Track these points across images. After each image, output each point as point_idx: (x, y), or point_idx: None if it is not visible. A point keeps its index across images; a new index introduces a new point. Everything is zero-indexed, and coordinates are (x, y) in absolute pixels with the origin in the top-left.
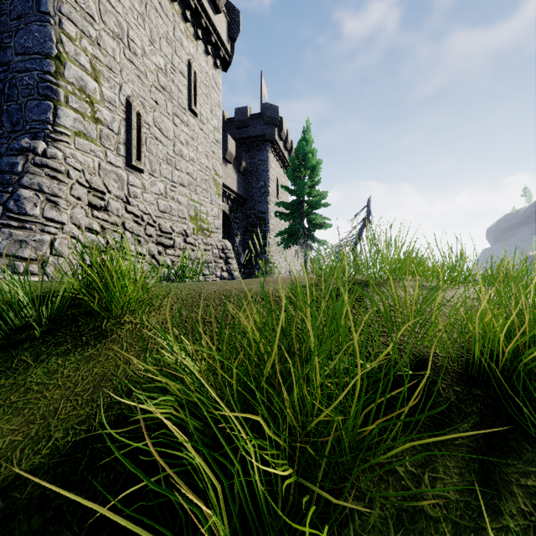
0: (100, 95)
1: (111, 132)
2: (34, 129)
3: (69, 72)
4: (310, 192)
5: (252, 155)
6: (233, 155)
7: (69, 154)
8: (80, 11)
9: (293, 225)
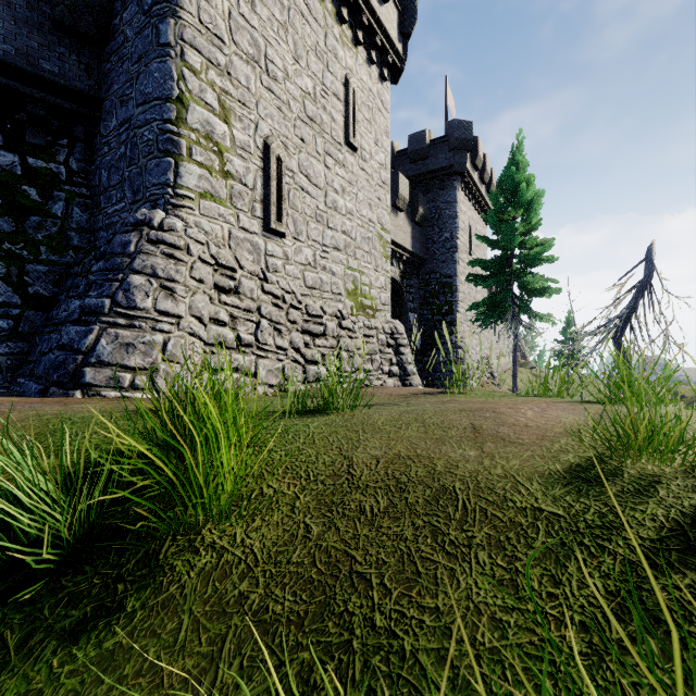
0: (231, 140)
1: (245, 188)
2: (154, 196)
3: (193, 116)
4: (523, 241)
5: (432, 197)
6: (405, 200)
7: (193, 223)
8: (206, 34)
9: (496, 293)
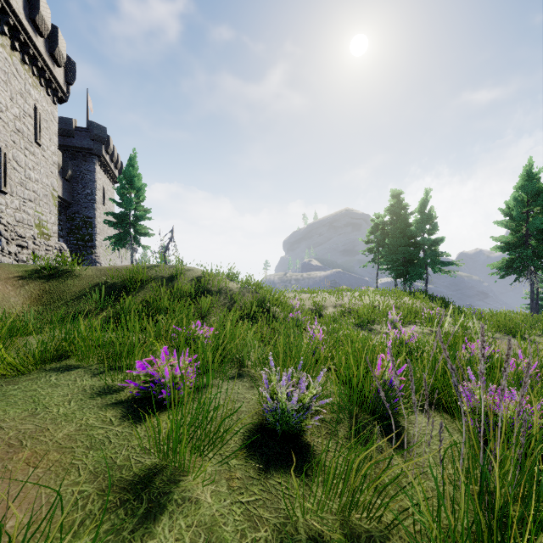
0: None
1: None
2: None
3: None
4: (136, 207)
5: (78, 163)
6: (60, 165)
7: None
8: None
9: (121, 232)
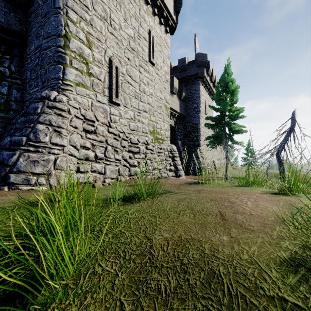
0: (92, 57)
1: (99, 81)
2: (52, 84)
3: (72, 44)
4: (230, 108)
5: (189, 88)
6: (177, 89)
7: (72, 98)
8: (79, 4)
9: (218, 132)
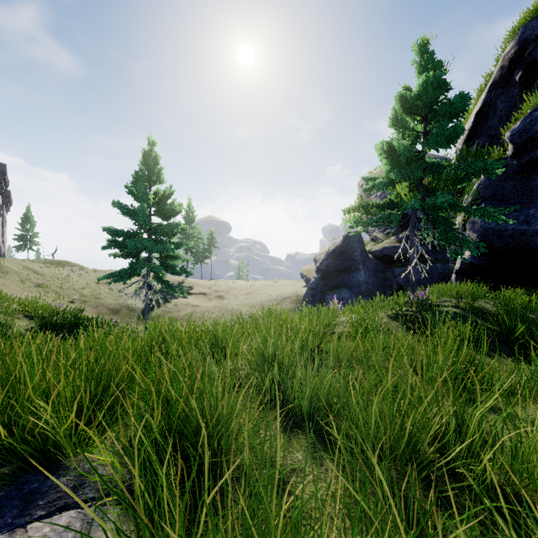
0: None
1: None
2: None
3: None
4: (31, 232)
5: None
6: None
7: None
8: None
9: (23, 244)
